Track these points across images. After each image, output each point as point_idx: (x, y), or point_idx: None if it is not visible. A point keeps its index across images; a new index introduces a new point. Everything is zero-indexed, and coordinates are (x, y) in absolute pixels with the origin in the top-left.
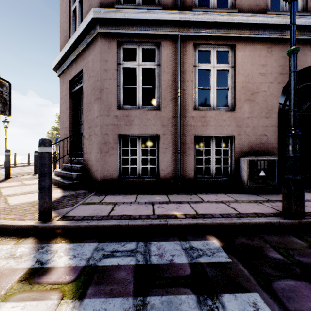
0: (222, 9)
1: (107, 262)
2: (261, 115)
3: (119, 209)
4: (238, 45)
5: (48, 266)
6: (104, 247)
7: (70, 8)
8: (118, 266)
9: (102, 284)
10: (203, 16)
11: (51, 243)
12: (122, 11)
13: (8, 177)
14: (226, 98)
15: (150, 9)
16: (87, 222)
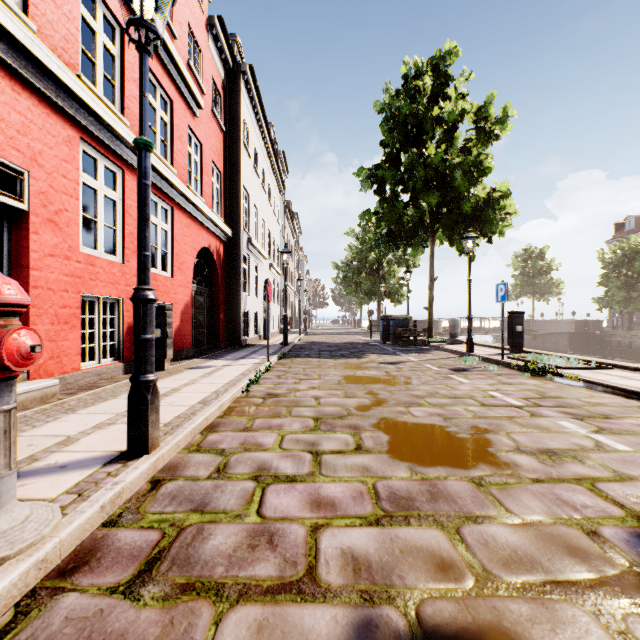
0: None
1: None
2: None
3: None
4: None
5: None
6: None
7: None
8: None
9: None
10: None
11: None
12: None
13: None
14: None
15: None
16: None
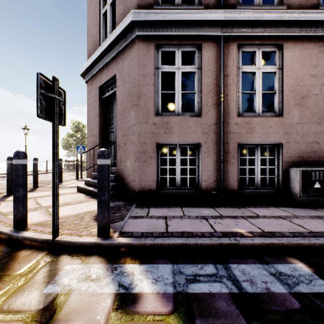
0: (269, 6)
1: (196, 289)
2: (312, 121)
3: (173, 224)
4: (287, 44)
5: (135, 292)
6: (182, 270)
7: (100, 11)
8: (212, 294)
9: (208, 316)
10: (250, 15)
11: (122, 263)
12: (163, 13)
13: (36, 186)
14: (252, 101)
15: (190, 9)
16: (151, 240)
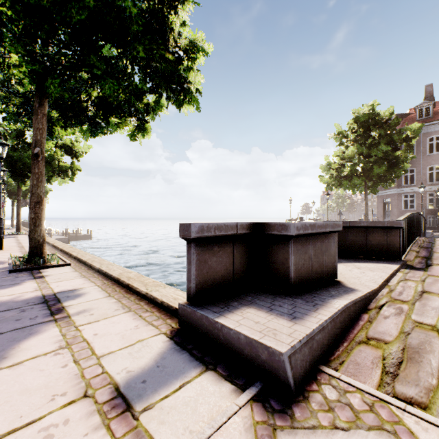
0: (436, 183)
1: None
2: None
3: None
4: None
5: None
6: None
7: None
8: None
9: None
10: (429, 187)
11: None
12: (403, 189)
13: None
14: None
15: (412, 186)
16: None
